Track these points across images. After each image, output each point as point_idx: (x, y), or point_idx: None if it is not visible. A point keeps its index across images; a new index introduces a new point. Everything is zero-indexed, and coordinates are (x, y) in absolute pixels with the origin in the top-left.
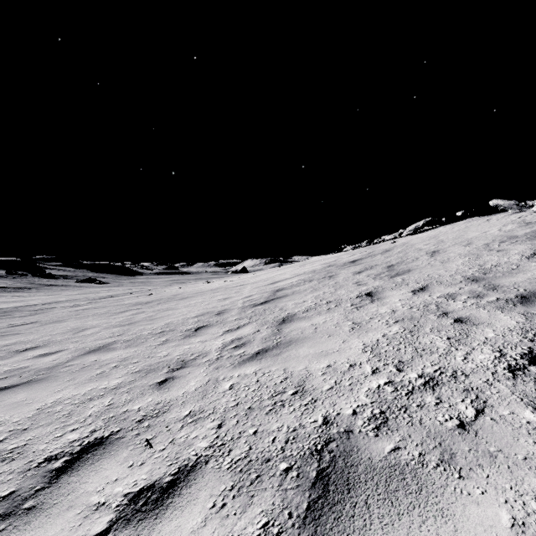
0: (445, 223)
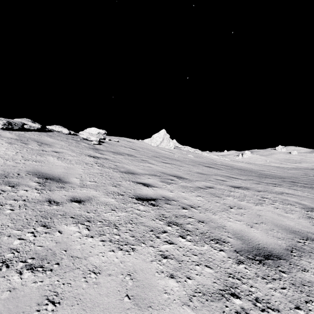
0: None
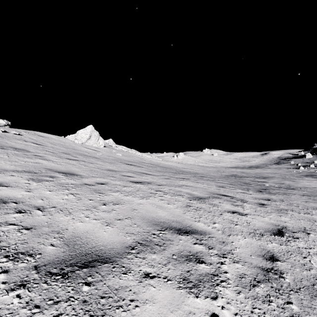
0: None
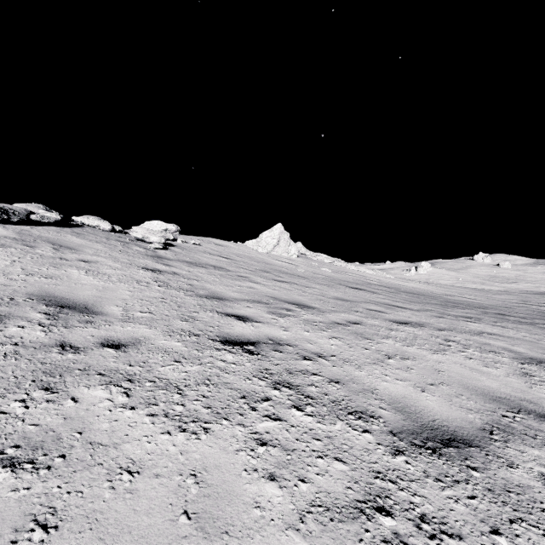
0: None
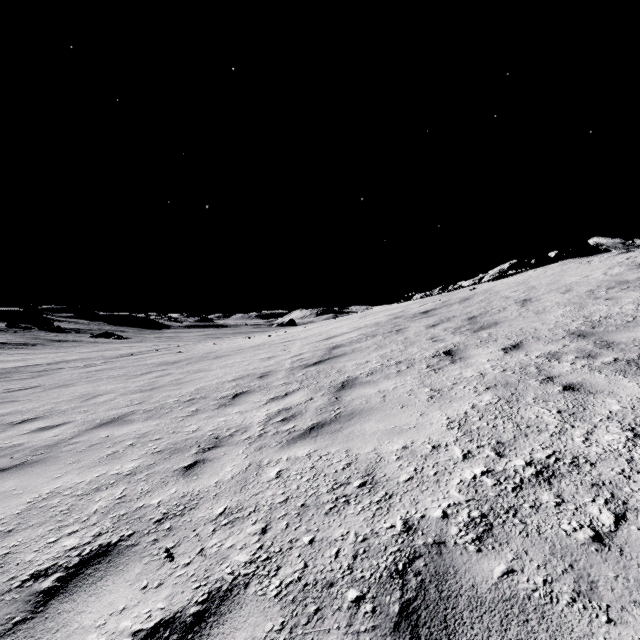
0: (535, 265)
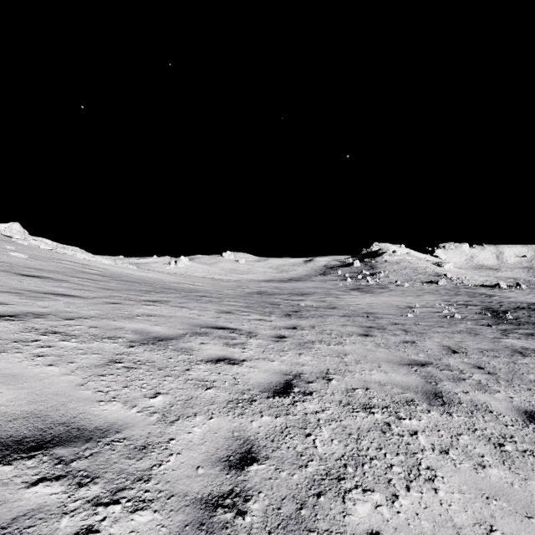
0: None
